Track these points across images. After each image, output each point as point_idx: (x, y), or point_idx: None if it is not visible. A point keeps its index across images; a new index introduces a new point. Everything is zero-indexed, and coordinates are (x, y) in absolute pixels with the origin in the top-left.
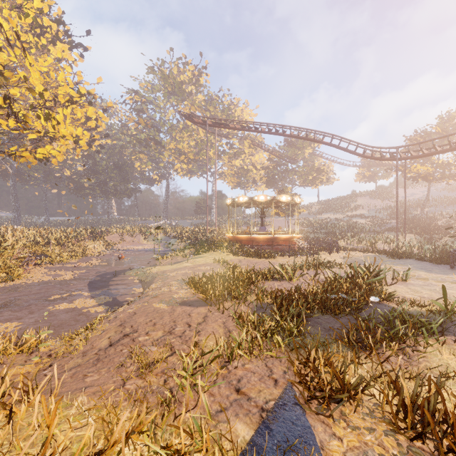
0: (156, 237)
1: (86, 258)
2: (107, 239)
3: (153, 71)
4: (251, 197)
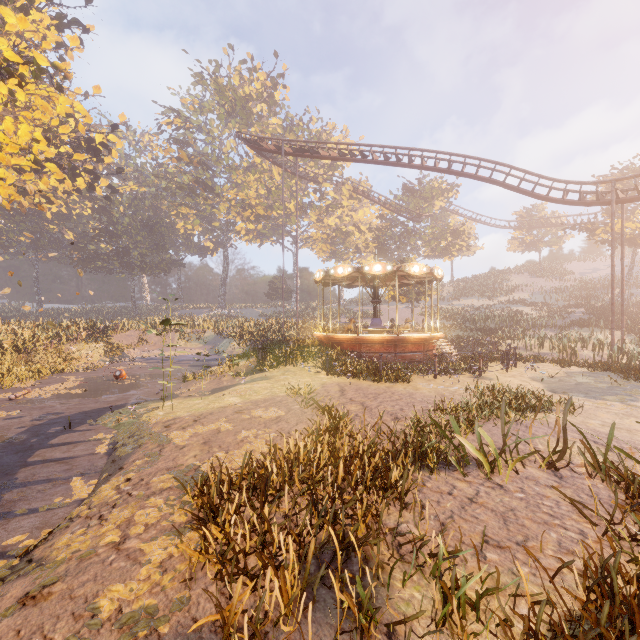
0: (200, 336)
1: (56, 378)
2: (116, 340)
3: (202, 80)
4: (359, 267)
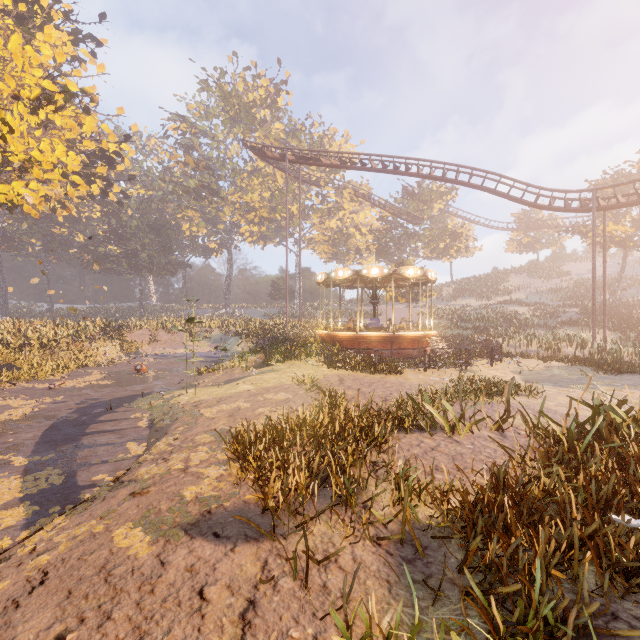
0: (208, 335)
1: (83, 372)
2: (130, 338)
3: (208, 87)
4: (358, 270)
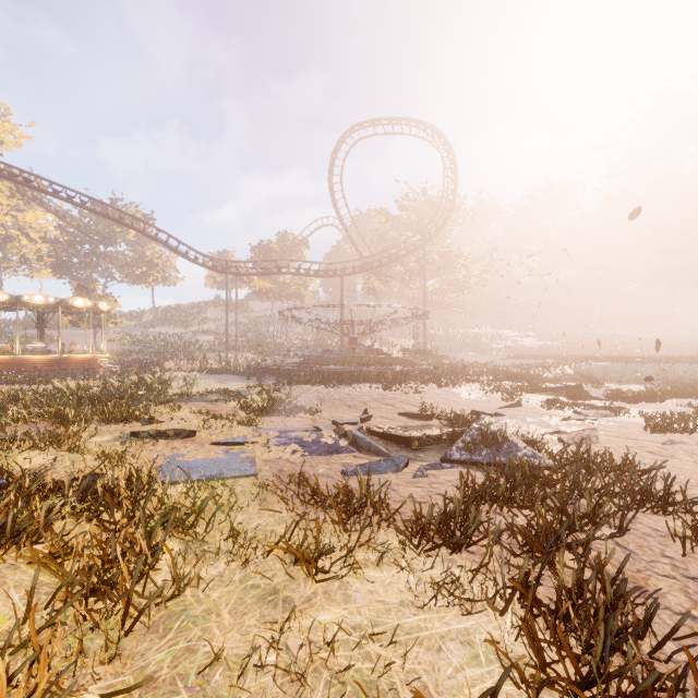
0: None
1: None
2: None
3: None
4: (18, 296)
